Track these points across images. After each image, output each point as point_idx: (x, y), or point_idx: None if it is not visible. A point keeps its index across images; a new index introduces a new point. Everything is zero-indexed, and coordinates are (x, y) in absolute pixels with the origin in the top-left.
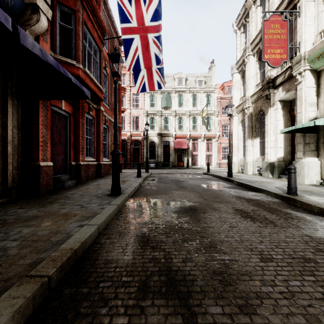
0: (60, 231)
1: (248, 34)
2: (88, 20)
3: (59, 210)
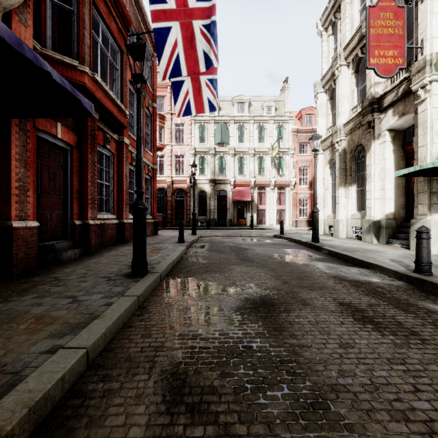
0: (4, 365)
1: (340, 36)
2: (101, 1)
3: (30, 308)
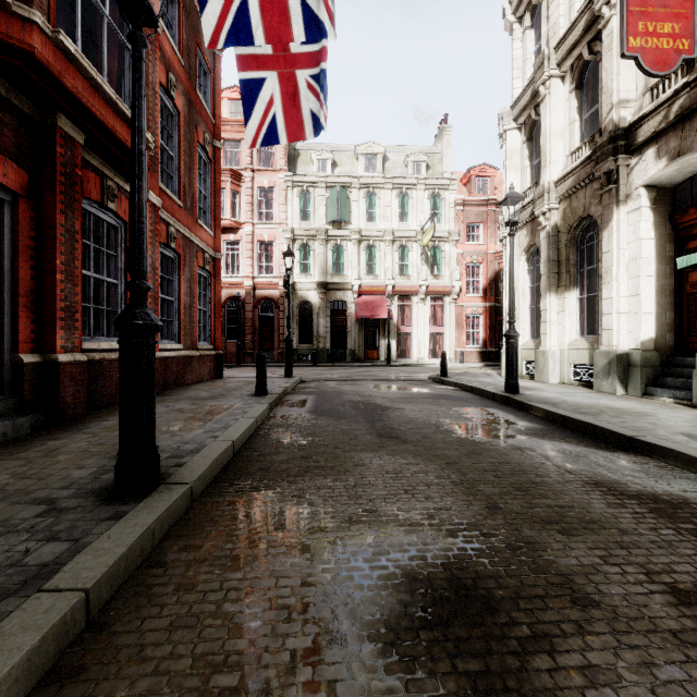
0: None
1: (546, 28)
2: None
3: None
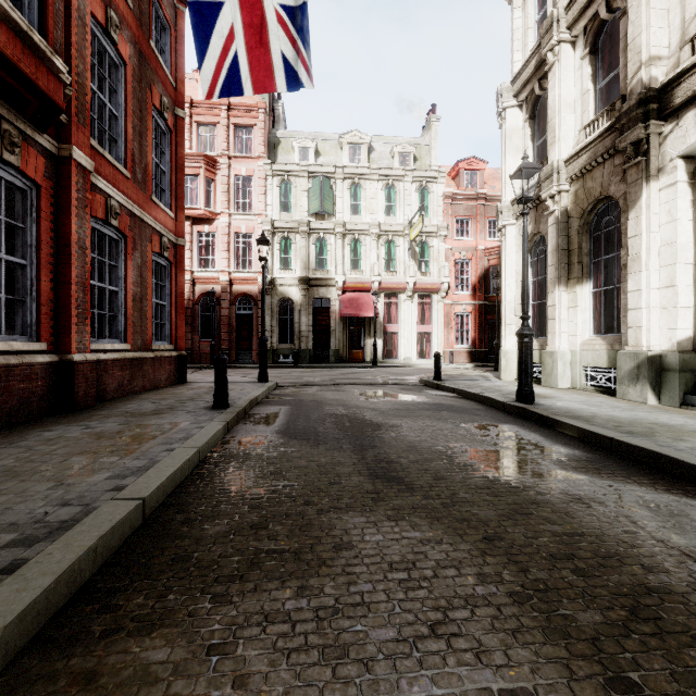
0: None
1: None
2: None
3: None
